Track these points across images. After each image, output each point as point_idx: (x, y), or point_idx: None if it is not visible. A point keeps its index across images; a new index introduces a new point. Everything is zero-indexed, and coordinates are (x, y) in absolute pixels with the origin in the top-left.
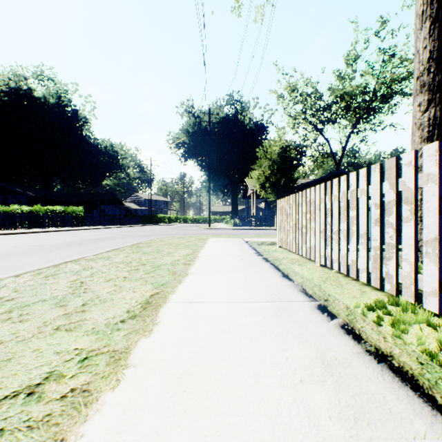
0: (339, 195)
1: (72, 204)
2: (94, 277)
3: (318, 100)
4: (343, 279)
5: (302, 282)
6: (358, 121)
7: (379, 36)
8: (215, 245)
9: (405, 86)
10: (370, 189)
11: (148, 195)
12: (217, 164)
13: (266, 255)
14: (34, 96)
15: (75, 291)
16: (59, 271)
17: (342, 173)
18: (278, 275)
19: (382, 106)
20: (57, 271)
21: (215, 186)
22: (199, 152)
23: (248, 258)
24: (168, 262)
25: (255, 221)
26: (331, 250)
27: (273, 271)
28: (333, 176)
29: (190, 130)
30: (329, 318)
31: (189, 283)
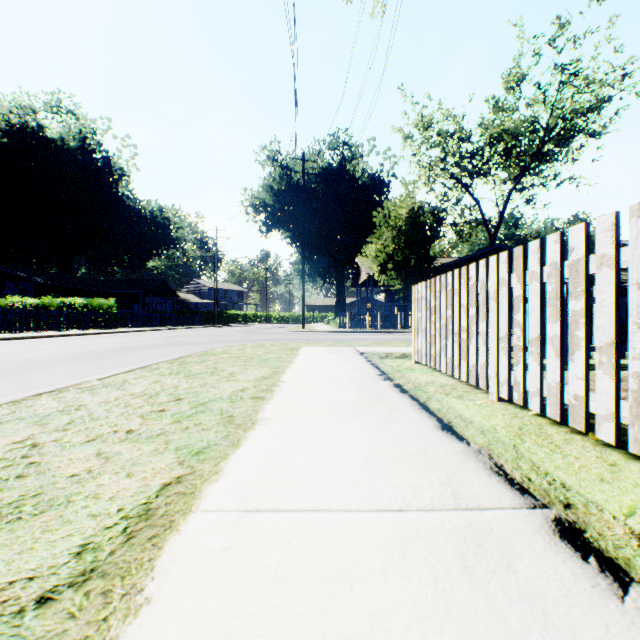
0: (542, 270)
1: (102, 296)
2: (67, 432)
3: (463, 141)
4: (554, 430)
5: (486, 444)
6: (522, 173)
7: (555, 47)
8: (311, 359)
9: (593, 121)
10: (623, 255)
11: (214, 282)
12: (314, 237)
13: (398, 378)
14: (47, 137)
15: (2, 471)
16: (11, 416)
17: (500, 248)
18: (433, 426)
19: (558, 151)
20: (7, 416)
21: (311, 268)
22: (288, 218)
23: (368, 385)
24: (224, 393)
25: (371, 320)
26: (524, 373)
27: (421, 416)
28: (488, 253)
29: (276, 186)
30: (613, 579)
31: (255, 447)
